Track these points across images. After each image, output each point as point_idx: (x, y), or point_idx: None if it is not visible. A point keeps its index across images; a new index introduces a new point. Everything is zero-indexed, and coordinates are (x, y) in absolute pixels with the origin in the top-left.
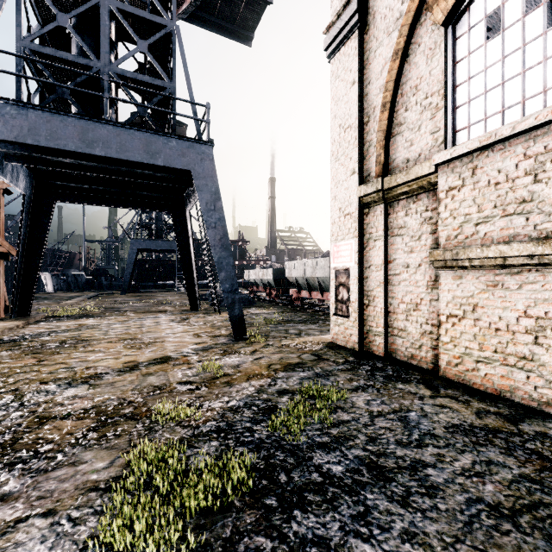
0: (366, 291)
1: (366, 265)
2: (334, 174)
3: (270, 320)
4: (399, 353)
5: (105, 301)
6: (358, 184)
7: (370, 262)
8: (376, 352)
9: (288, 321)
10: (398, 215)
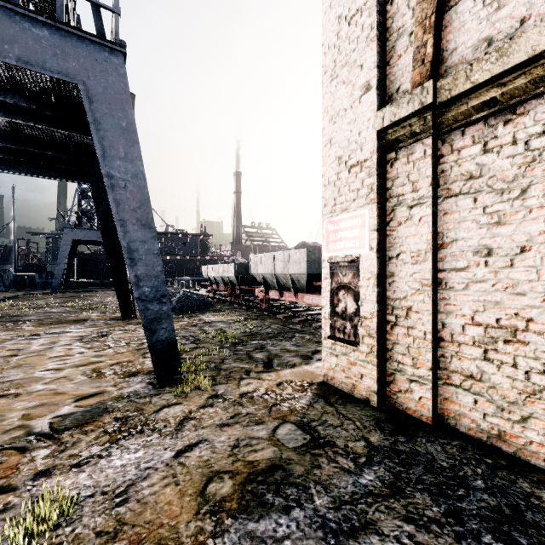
0: (392, 300)
1: (392, 252)
2: (328, 103)
3: (227, 335)
4: (466, 421)
5: (16, 305)
6: (377, 106)
7: (399, 247)
8: (413, 412)
9: (253, 335)
10: (462, 154)
